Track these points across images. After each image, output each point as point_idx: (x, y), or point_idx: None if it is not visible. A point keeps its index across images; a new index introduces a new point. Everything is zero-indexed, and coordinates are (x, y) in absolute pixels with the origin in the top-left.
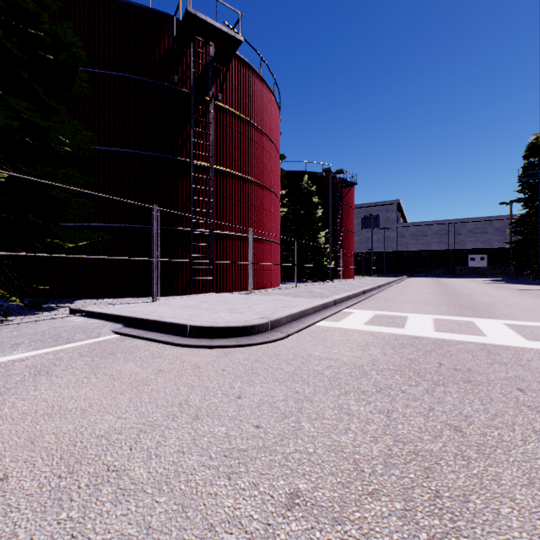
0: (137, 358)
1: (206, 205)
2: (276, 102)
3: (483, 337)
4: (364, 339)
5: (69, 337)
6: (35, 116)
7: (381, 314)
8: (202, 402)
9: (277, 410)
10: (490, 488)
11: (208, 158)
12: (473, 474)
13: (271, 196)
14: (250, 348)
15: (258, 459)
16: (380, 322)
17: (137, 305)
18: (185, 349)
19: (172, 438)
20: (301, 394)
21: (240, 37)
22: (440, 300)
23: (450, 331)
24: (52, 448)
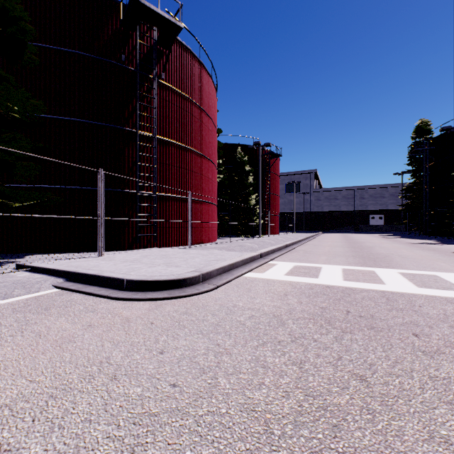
0: (71, 312)
1: (150, 170)
2: (213, 83)
3: (383, 285)
4: (283, 289)
5: (7, 292)
6: None
7: (300, 265)
8: (123, 360)
9: (196, 365)
10: (394, 447)
11: (153, 129)
12: (378, 430)
13: (208, 163)
14: (181, 299)
15: (168, 425)
16: (299, 273)
17: (83, 260)
18: (119, 302)
19: (82, 404)
20: (222, 346)
21: (181, 24)
22: (347, 253)
23: (356, 280)
24: None
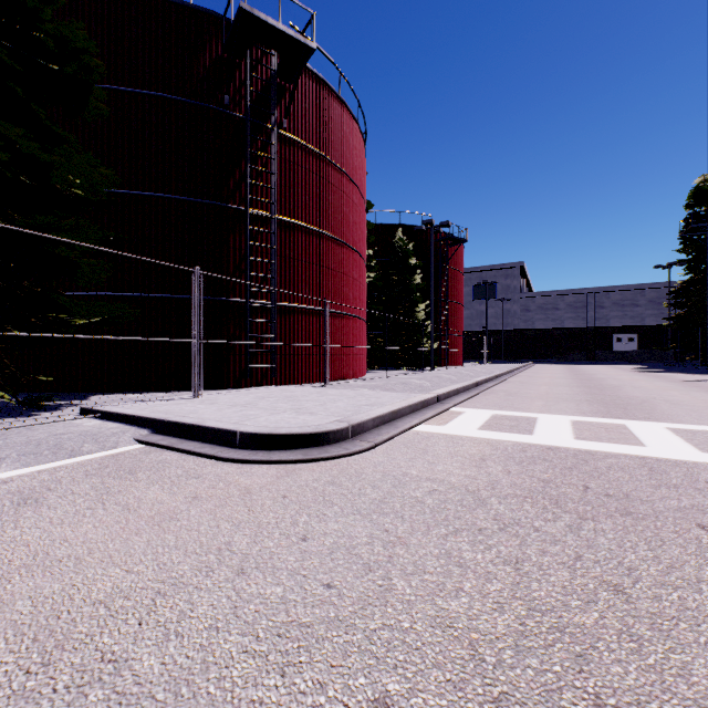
0: (166, 478)
1: (266, 268)
2: (360, 132)
3: (642, 447)
4: (479, 451)
5: (74, 448)
6: (32, 147)
7: (501, 414)
8: (250, 547)
9: (357, 559)
10: (677, 691)
11: (270, 205)
12: (649, 666)
13: (353, 256)
14: (322, 463)
15: (328, 640)
16: (501, 426)
17: (172, 403)
18: (232, 466)
19: (203, 605)
20: (392, 534)
21: (312, 44)
22: (578, 395)
23: (596, 438)
24: (24, 622)
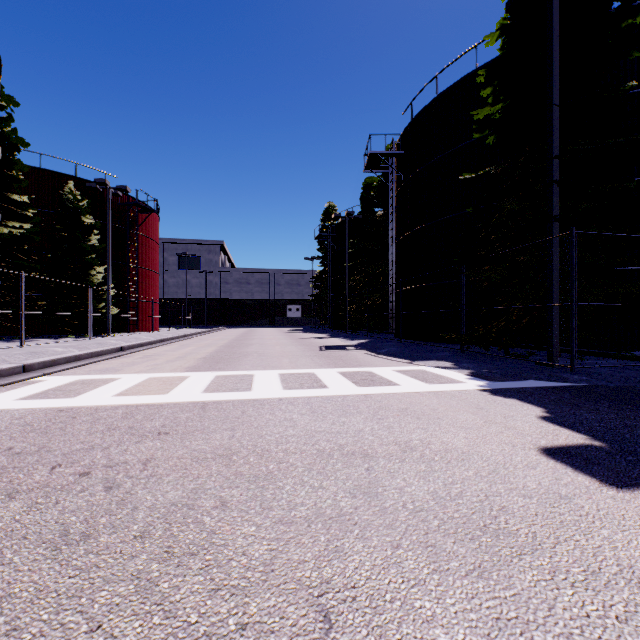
0: None
1: None
2: None
3: (162, 395)
4: None
5: None
6: None
7: (87, 379)
8: None
9: None
10: None
11: None
12: None
13: None
14: None
15: None
16: (55, 392)
17: None
18: None
19: None
20: None
21: None
22: (205, 354)
23: (136, 392)
24: None
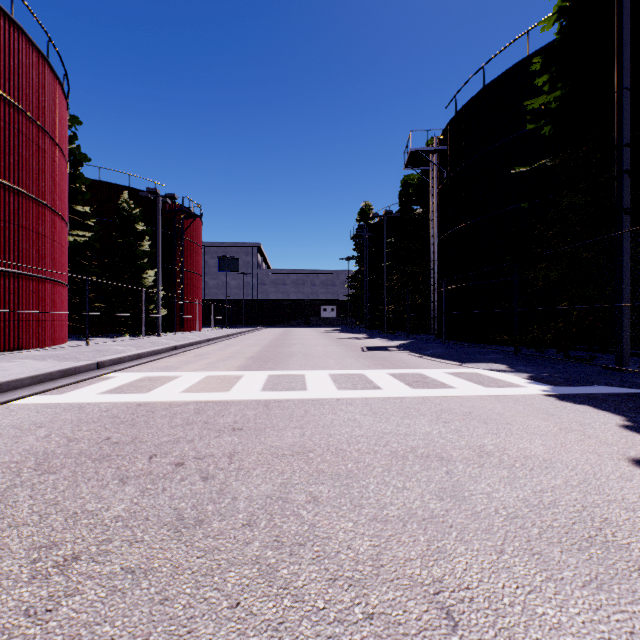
0: None
1: None
2: (53, 70)
3: (224, 393)
4: (53, 418)
5: None
6: None
7: (152, 376)
8: None
9: None
10: None
11: None
12: None
13: (39, 208)
14: None
15: None
16: (129, 388)
17: None
18: None
19: None
20: None
21: None
22: (252, 353)
23: (200, 389)
24: None
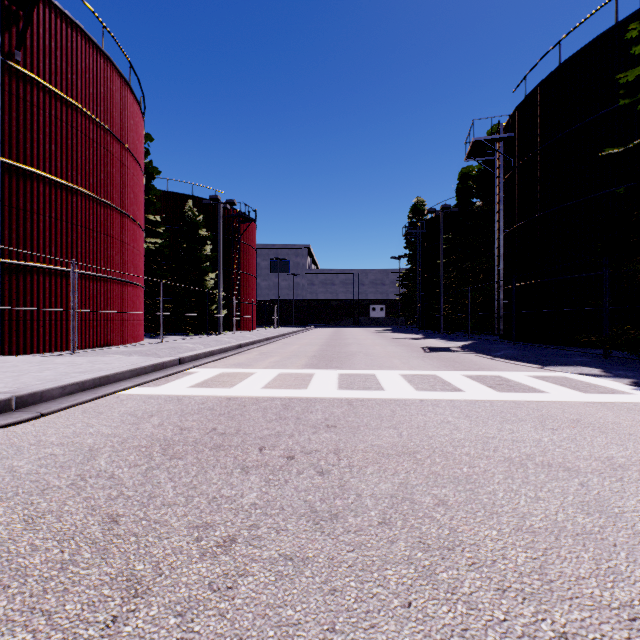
0: None
1: None
2: (133, 94)
3: (303, 390)
4: (159, 408)
5: None
6: None
7: (229, 372)
8: None
9: None
10: (40, 607)
11: None
12: (44, 589)
13: (123, 219)
14: None
15: None
16: (213, 383)
17: None
18: None
19: None
20: None
21: None
22: (313, 352)
23: (279, 386)
24: None
